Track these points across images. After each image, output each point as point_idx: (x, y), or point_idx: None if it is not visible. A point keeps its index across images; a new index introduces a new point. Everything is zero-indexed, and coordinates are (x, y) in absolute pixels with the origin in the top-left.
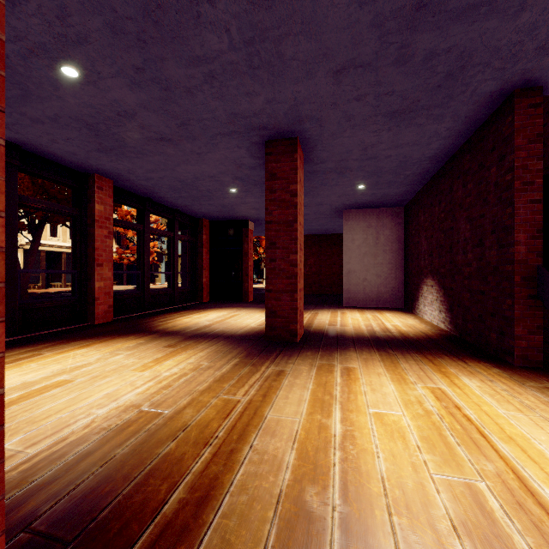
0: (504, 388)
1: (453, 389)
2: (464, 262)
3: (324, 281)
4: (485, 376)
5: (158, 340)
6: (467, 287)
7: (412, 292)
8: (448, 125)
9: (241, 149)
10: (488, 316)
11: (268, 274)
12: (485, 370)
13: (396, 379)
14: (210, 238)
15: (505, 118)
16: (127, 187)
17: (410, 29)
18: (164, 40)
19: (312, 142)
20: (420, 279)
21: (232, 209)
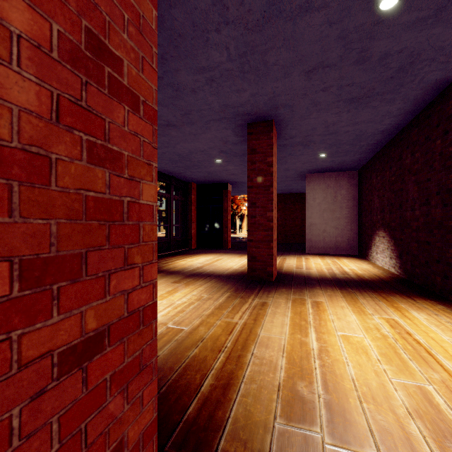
0: (448, 320)
1: (404, 319)
2: (412, 217)
3: (288, 232)
4: (431, 311)
5: (165, 277)
6: (415, 238)
7: (365, 242)
8: (398, 106)
9: (228, 130)
10: (434, 263)
11: (249, 227)
12: (432, 306)
13: (357, 311)
14: (197, 198)
15: (449, 100)
16: None
17: (369, 38)
18: (180, 58)
19: (284, 123)
20: (373, 231)
21: (216, 175)
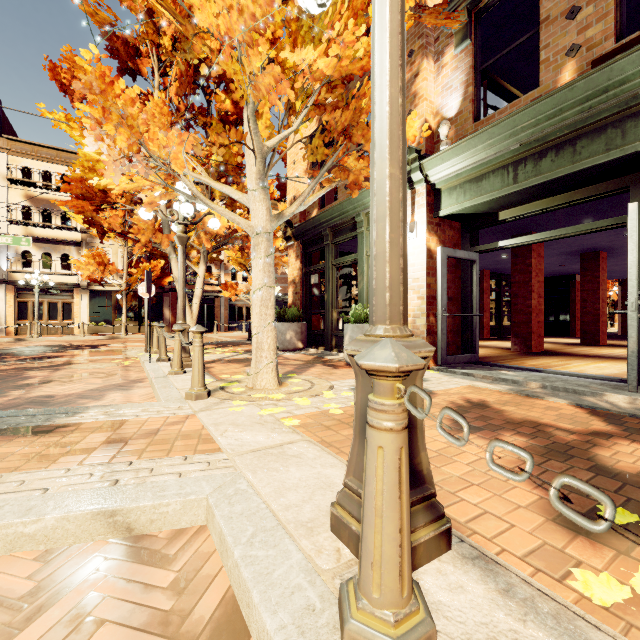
0: None
1: None
2: None
3: None
4: None
5: None
6: None
7: None
8: None
9: (566, 256)
10: None
11: (581, 314)
12: None
13: None
14: None
15: None
16: (494, 271)
17: None
18: None
19: (609, 250)
20: None
21: (560, 271)
